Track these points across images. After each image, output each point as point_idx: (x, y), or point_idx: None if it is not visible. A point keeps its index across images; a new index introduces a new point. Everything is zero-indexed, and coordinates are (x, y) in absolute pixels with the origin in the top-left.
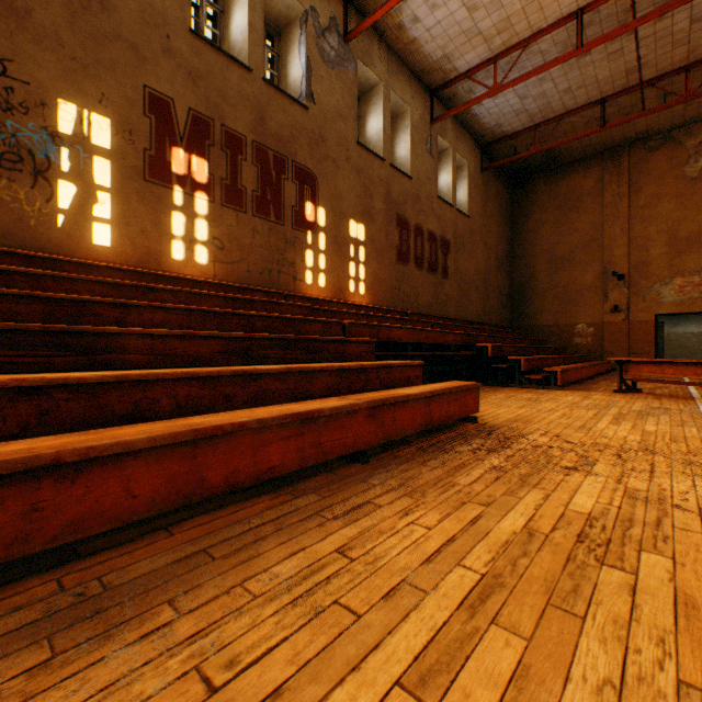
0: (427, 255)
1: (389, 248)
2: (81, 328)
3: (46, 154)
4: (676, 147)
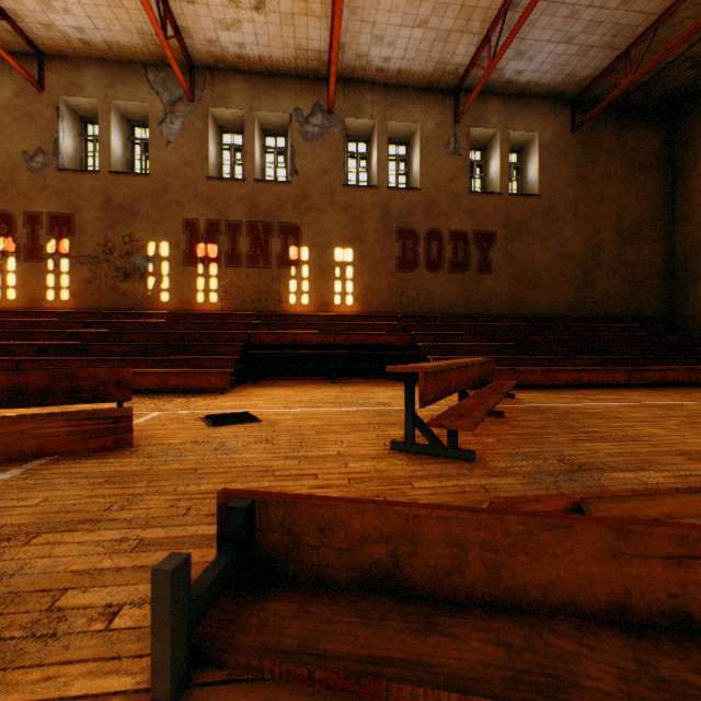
0: (448, 255)
1: (387, 260)
2: (80, 343)
3: (145, 267)
4: None
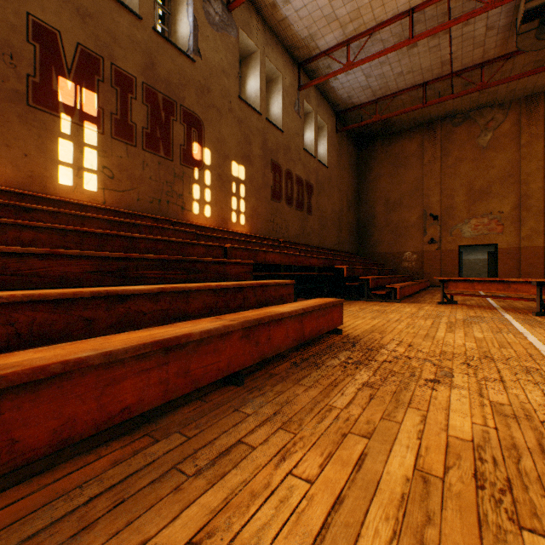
0: (295, 195)
1: (265, 187)
2: None
3: None
4: (472, 124)
